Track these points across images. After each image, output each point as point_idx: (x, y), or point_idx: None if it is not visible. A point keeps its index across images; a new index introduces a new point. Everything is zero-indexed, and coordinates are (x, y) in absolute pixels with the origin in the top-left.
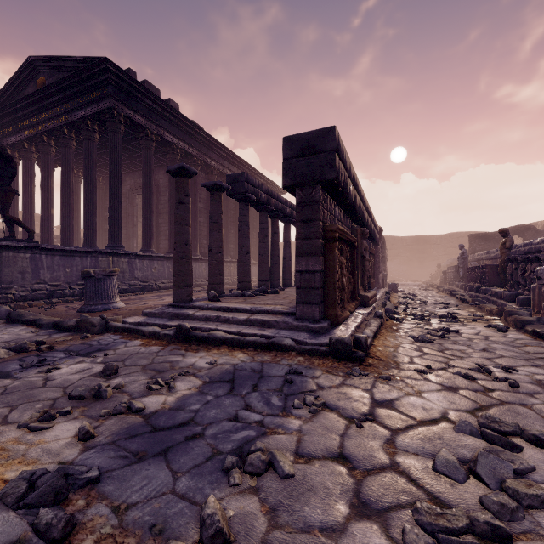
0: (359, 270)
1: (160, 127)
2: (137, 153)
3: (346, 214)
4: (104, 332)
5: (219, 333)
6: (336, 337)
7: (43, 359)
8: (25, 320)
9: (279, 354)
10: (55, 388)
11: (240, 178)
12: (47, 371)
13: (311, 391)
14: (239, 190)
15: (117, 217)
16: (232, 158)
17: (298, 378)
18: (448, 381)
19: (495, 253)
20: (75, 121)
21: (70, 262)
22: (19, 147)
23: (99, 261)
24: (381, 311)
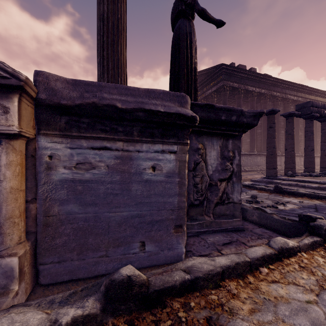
0: None
1: (245, 85)
2: (231, 101)
3: None
4: None
5: (301, 191)
6: None
7: None
8: None
9: None
10: None
11: (306, 105)
12: None
13: None
14: (305, 113)
15: None
16: (292, 86)
17: None
18: None
19: None
20: (206, 95)
21: None
22: None
23: None
24: None
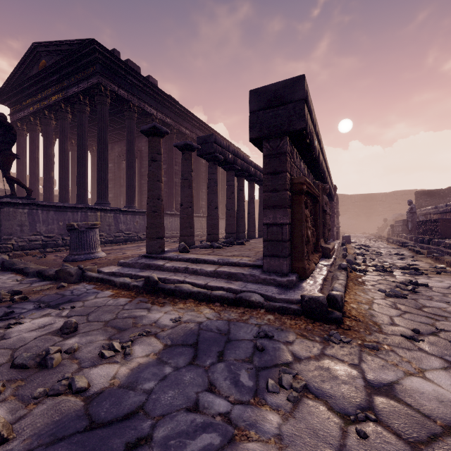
0: (321, 223)
1: (141, 101)
2: (123, 124)
3: (309, 170)
4: (80, 281)
5: (186, 286)
6: (309, 295)
7: (11, 311)
8: (15, 269)
9: (246, 310)
10: (4, 350)
11: (209, 140)
12: (6, 327)
13: (286, 364)
14: (208, 151)
15: (104, 177)
16: (203, 127)
17: (270, 344)
18: (449, 353)
19: (445, 208)
20: (69, 96)
21: (63, 216)
22: (26, 121)
23: (88, 216)
24: (345, 263)
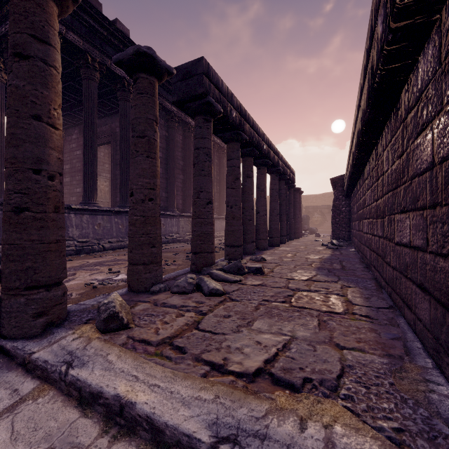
0: None
1: (105, 56)
2: None
3: None
4: None
5: None
6: None
7: None
8: None
9: None
10: None
11: (194, 70)
12: None
13: None
14: (193, 91)
15: None
16: None
17: None
18: None
19: None
20: None
21: None
22: None
23: None
24: None
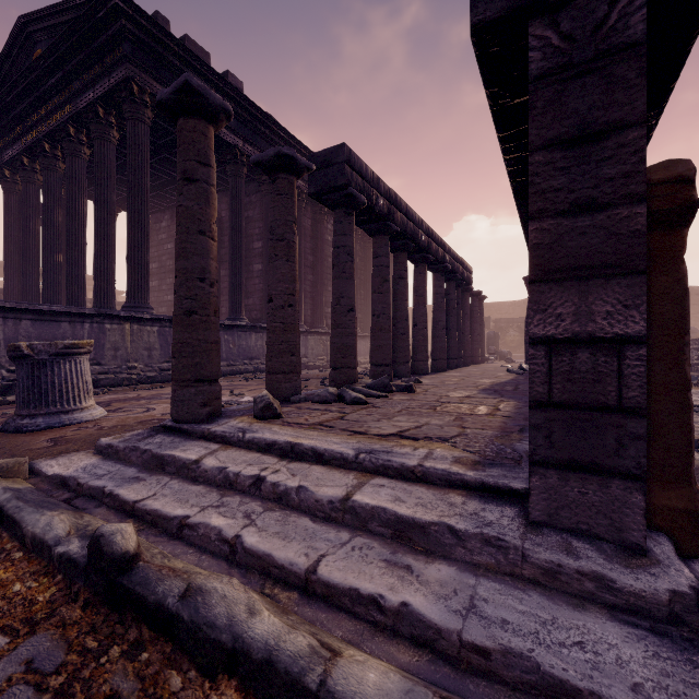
0: None
1: None
2: None
3: None
4: None
5: (226, 595)
6: None
7: None
8: None
9: None
10: None
11: (334, 158)
12: None
13: None
14: (333, 182)
15: (140, 258)
16: None
17: None
18: None
19: None
20: (81, 110)
21: (52, 331)
22: (17, 165)
23: (105, 330)
24: None
